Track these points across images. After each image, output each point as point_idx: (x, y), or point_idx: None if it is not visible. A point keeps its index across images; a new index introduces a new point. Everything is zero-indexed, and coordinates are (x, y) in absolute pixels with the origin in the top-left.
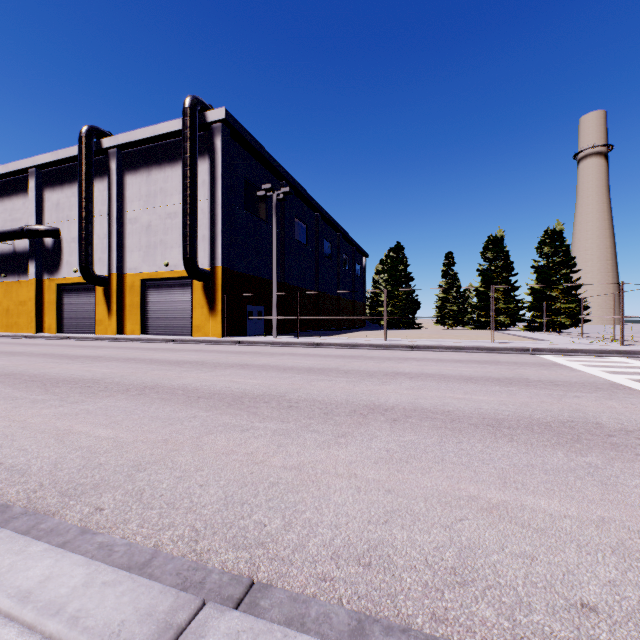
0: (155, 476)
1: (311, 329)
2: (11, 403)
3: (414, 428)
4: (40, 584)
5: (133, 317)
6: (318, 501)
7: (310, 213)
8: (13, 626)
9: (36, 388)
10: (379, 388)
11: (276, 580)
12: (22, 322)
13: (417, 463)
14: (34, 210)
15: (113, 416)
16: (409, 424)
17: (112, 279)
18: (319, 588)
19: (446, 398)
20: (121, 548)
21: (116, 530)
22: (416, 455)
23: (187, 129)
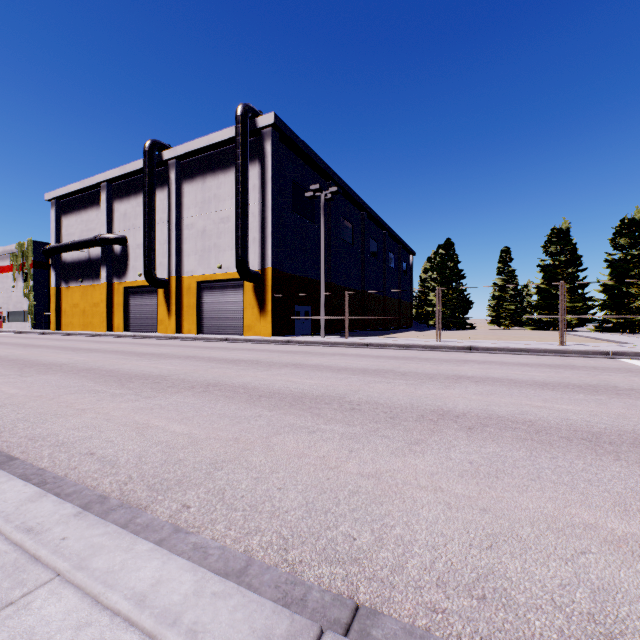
0: (233, 475)
1: (357, 329)
2: (94, 396)
3: (495, 438)
4: (152, 587)
5: (190, 317)
6: (406, 516)
7: (356, 212)
8: (134, 632)
9: (113, 383)
10: (443, 392)
11: (380, 605)
12: (96, 322)
13: (509, 479)
14: (105, 220)
15: (184, 412)
16: (488, 433)
17: (171, 282)
18: (431, 620)
19: (523, 406)
20: (215, 551)
21: (205, 530)
22: (505, 470)
23: (239, 136)
